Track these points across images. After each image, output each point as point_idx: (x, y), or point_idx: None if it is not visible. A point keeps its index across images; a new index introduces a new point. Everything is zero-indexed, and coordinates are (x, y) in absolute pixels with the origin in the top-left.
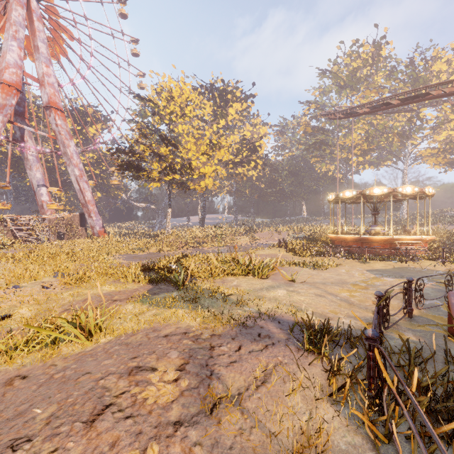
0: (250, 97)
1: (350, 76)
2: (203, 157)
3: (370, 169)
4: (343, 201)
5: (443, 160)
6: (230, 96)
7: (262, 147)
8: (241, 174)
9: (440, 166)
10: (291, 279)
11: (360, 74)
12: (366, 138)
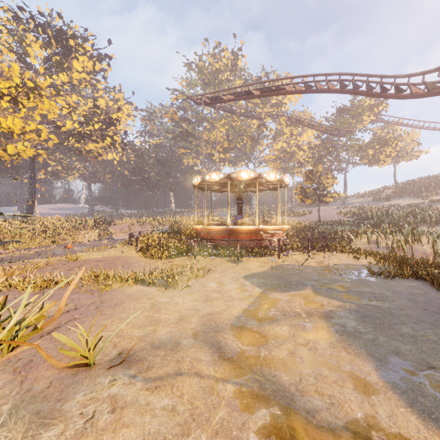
0: (105, 58)
1: (214, 75)
2: (3, 100)
3: (229, 166)
4: (209, 187)
5: (279, 165)
6: (73, 42)
7: (121, 122)
8: (95, 152)
9: (277, 170)
10: (82, 355)
11: (222, 77)
12: (227, 136)
